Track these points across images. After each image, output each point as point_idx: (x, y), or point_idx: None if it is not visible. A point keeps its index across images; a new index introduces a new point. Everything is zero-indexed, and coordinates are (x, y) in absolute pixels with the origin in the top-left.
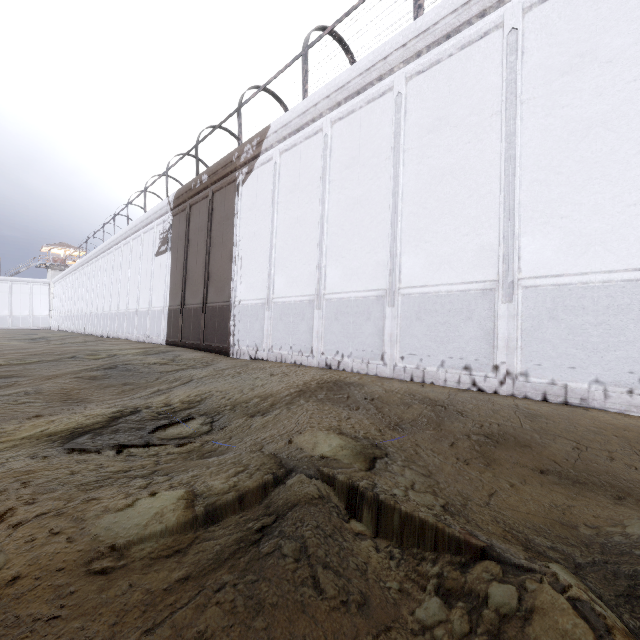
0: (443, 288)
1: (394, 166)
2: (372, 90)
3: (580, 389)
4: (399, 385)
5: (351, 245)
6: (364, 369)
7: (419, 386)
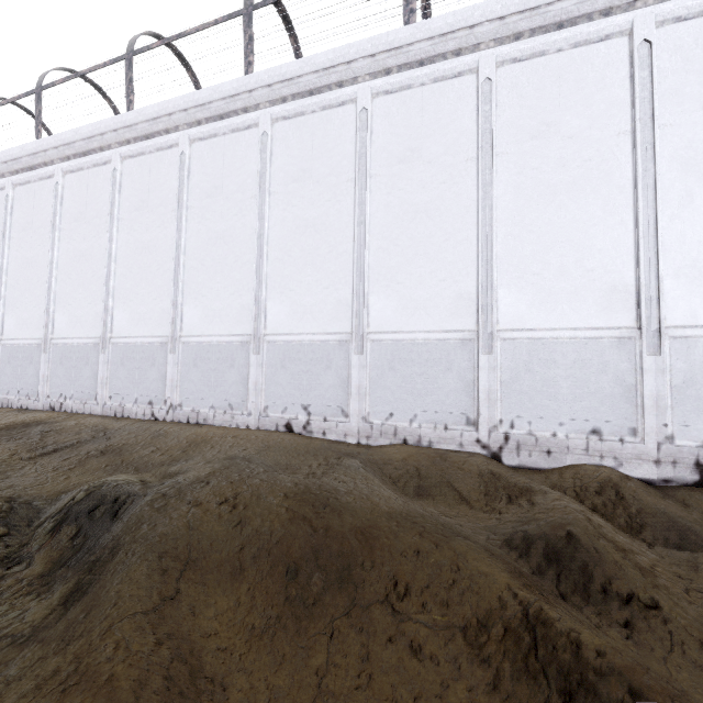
0: (139, 340)
1: (111, 231)
2: (96, 156)
3: (204, 413)
4: (97, 421)
5: (77, 294)
6: (81, 409)
7: (114, 420)
